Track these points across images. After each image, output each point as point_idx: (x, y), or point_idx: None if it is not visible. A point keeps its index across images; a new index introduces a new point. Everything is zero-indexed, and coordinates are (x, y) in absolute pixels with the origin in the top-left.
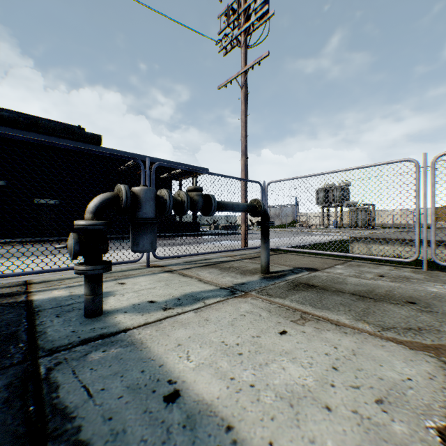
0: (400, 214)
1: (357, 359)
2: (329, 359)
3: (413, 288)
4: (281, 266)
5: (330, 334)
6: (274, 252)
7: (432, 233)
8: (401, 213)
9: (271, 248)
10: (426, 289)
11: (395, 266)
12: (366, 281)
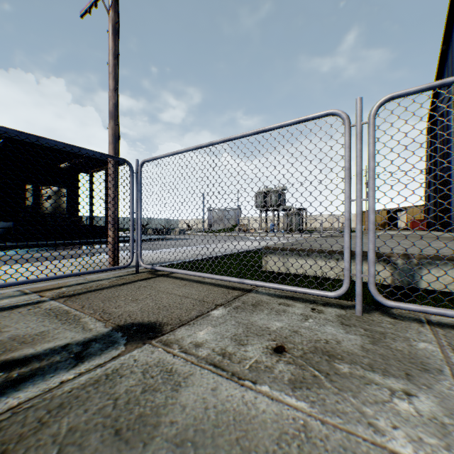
0: (328, 218)
1: None
2: None
3: (346, 443)
4: (92, 323)
5: None
6: (152, 274)
7: (372, 245)
8: (329, 218)
9: (145, 267)
10: (381, 442)
11: (315, 302)
12: (232, 391)
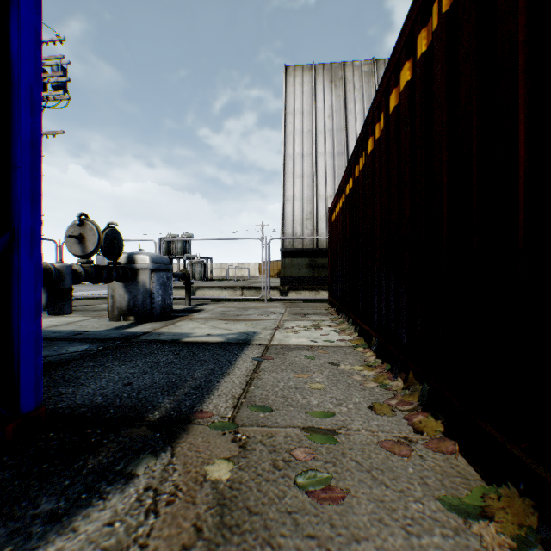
0: (238, 267)
1: (63, 320)
2: (52, 321)
3: None
4: None
5: (61, 318)
6: None
7: None
8: (239, 267)
9: None
10: None
11: None
12: None
